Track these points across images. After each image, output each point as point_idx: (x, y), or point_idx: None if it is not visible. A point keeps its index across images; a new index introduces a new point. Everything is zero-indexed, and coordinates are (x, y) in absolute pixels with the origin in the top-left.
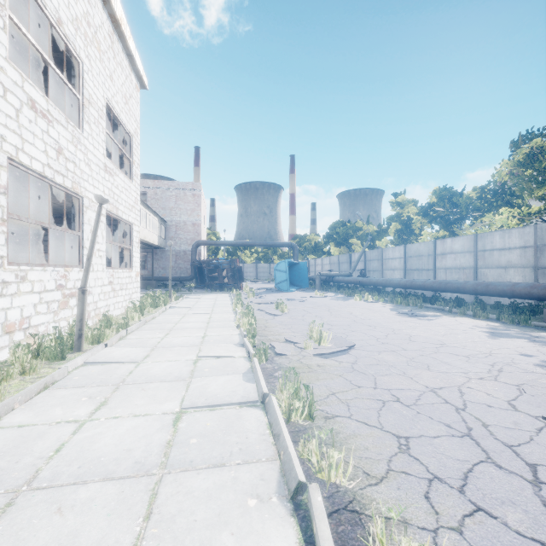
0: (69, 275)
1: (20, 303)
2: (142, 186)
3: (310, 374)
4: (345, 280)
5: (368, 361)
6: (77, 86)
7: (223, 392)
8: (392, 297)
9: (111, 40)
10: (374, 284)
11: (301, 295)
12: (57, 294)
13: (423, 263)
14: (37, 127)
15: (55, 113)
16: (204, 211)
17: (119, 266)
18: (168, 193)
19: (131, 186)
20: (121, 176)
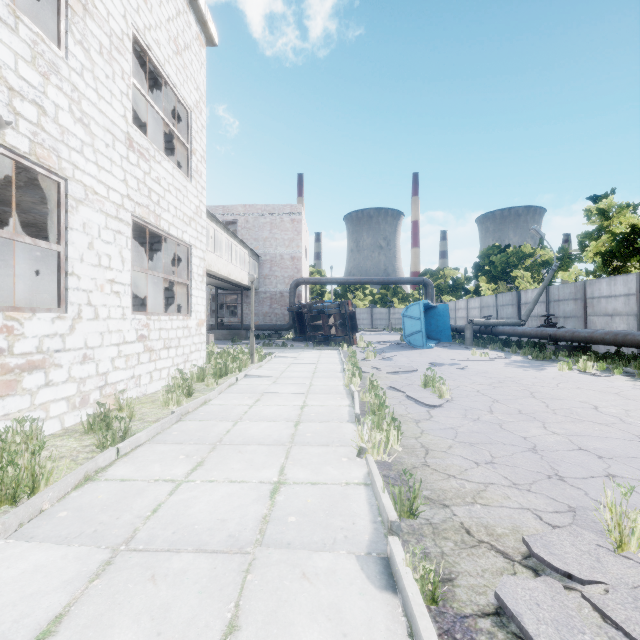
0: (22, 328)
1: None
2: (231, 213)
3: None
4: (518, 331)
5: None
6: None
7: None
8: None
9: None
10: (582, 340)
11: (449, 355)
12: None
13: None
14: None
15: None
16: (306, 241)
17: (176, 311)
18: (261, 219)
19: (189, 187)
20: (167, 165)
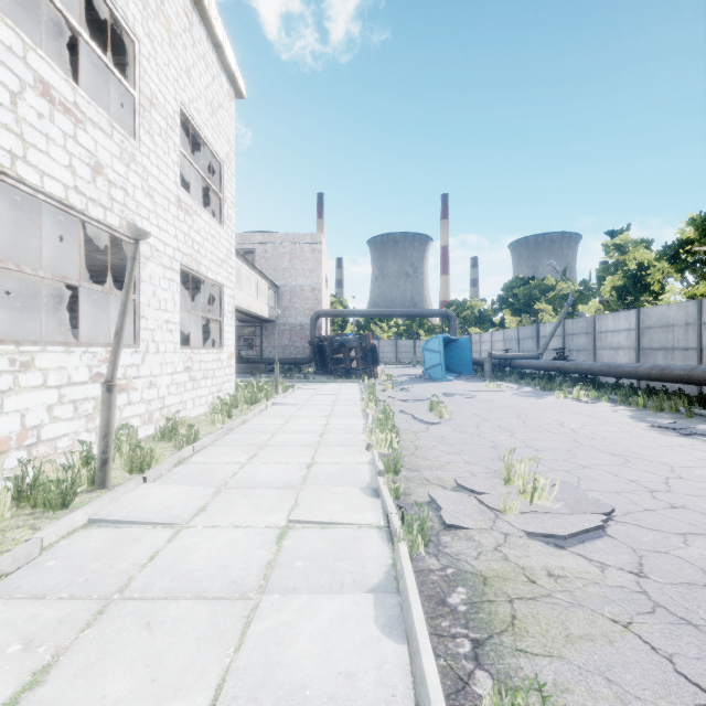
0: None
1: (19, 405)
2: (248, 242)
3: (541, 608)
4: (533, 364)
5: (672, 568)
6: (131, 78)
7: (321, 672)
8: (624, 394)
9: (188, 20)
10: (584, 372)
11: (464, 387)
12: (93, 389)
13: (675, 337)
14: (55, 127)
15: (90, 111)
16: (327, 271)
17: (208, 345)
18: (281, 249)
19: (221, 232)
20: (205, 216)
